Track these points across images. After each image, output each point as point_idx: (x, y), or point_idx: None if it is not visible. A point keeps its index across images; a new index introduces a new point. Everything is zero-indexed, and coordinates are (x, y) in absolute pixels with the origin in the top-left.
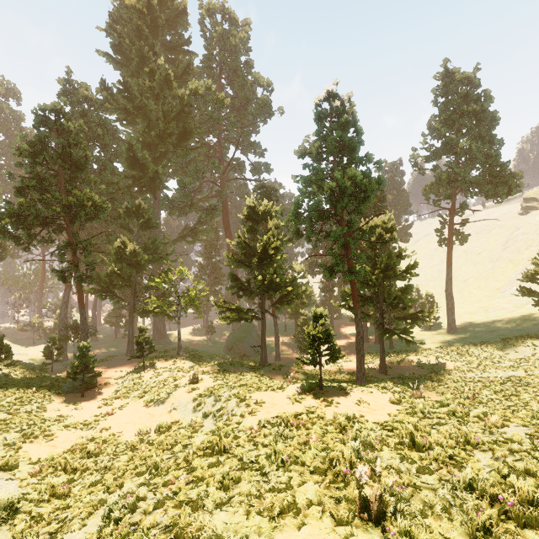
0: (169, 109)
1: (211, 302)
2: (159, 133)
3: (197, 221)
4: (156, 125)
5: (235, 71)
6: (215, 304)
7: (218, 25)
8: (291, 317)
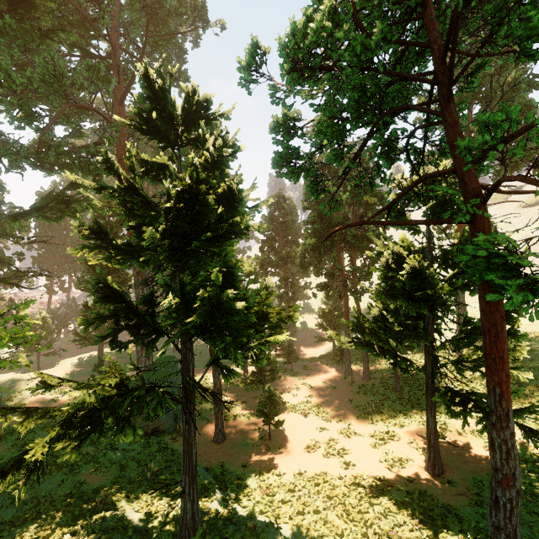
0: None
1: None
2: None
3: (70, 182)
4: None
5: None
6: None
7: None
8: None
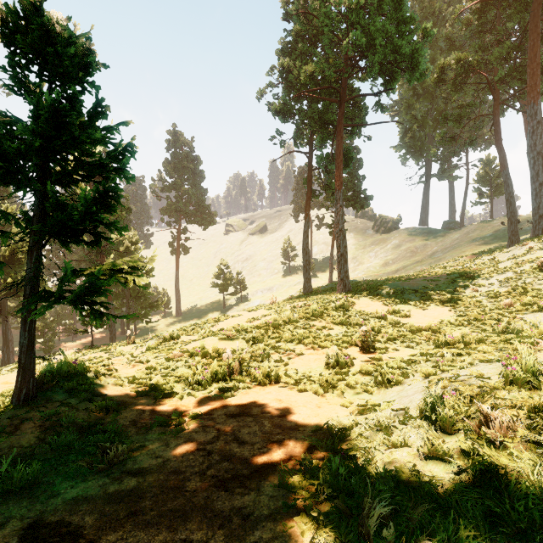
0: None
1: None
2: None
3: None
4: None
5: None
6: None
7: None
8: (18, 327)
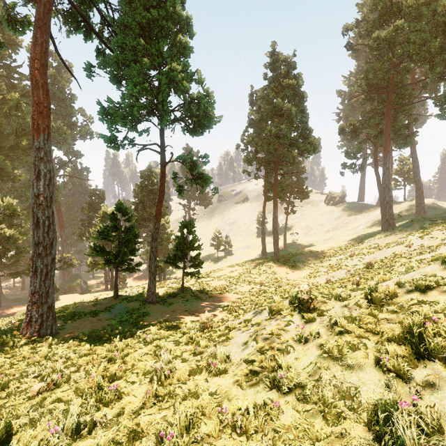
0: (18, 126)
1: (88, 262)
2: (12, 145)
3: (29, 203)
4: (6, 136)
5: (63, 101)
6: (90, 262)
7: (50, 64)
8: None
